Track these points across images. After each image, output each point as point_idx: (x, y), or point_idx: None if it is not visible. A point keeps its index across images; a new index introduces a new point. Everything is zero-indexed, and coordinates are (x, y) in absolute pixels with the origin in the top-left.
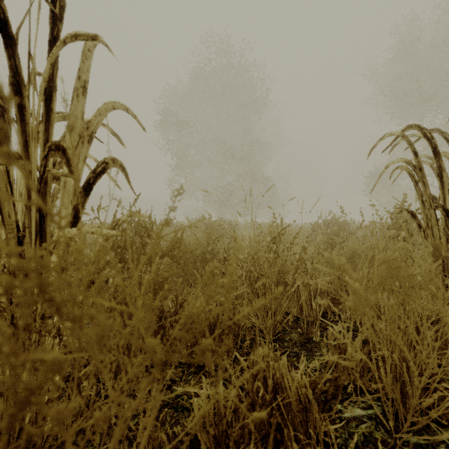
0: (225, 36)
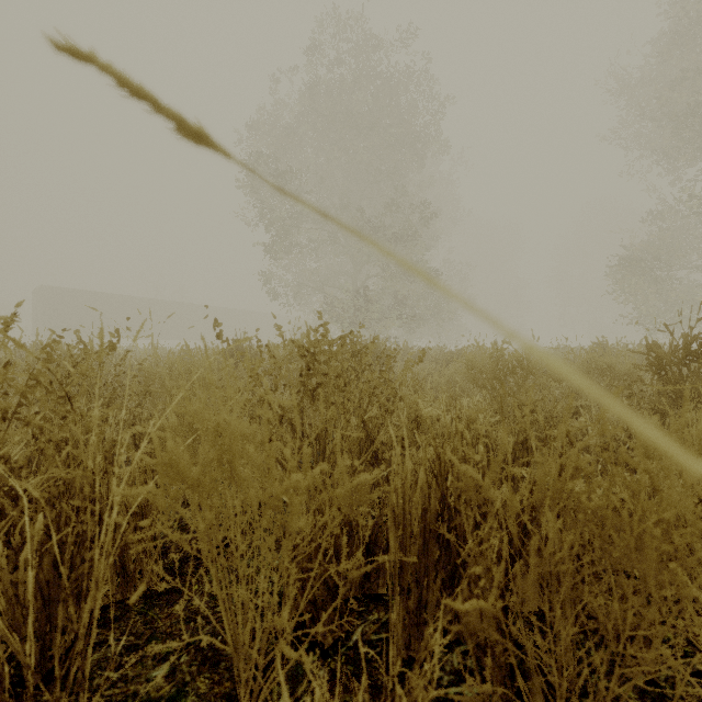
0: (362, 15)
